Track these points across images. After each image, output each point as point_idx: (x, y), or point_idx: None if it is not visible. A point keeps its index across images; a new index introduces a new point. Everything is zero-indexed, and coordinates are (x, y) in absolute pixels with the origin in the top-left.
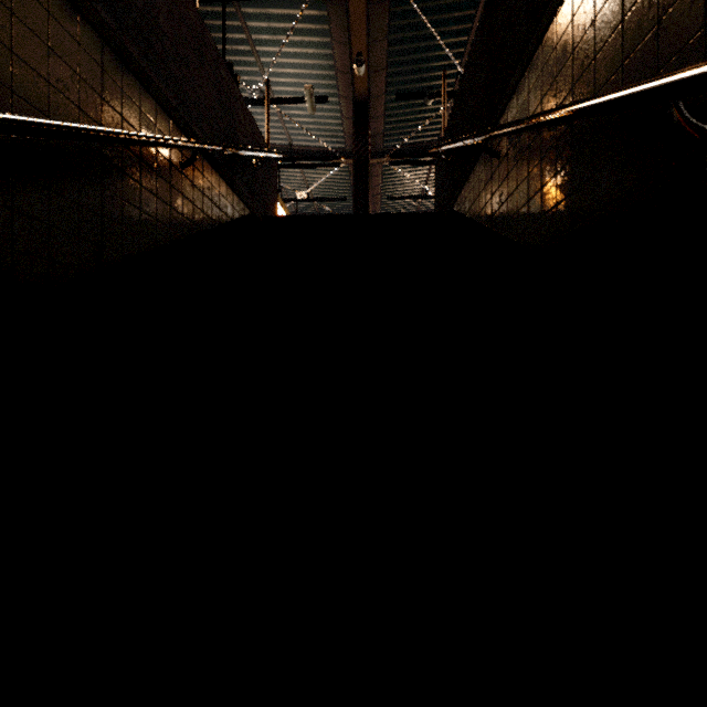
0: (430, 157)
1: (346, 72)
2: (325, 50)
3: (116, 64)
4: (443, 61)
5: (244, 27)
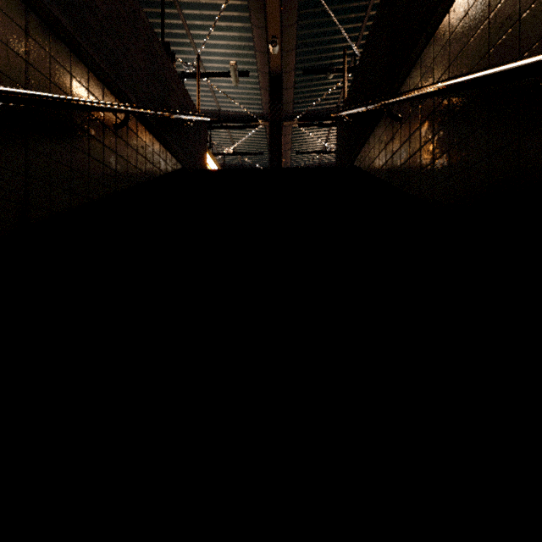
0: (330, 120)
1: (263, 51)
2: (246, 33)
3: (43, 30)
4: (341, 43)
5: (180, 14)
